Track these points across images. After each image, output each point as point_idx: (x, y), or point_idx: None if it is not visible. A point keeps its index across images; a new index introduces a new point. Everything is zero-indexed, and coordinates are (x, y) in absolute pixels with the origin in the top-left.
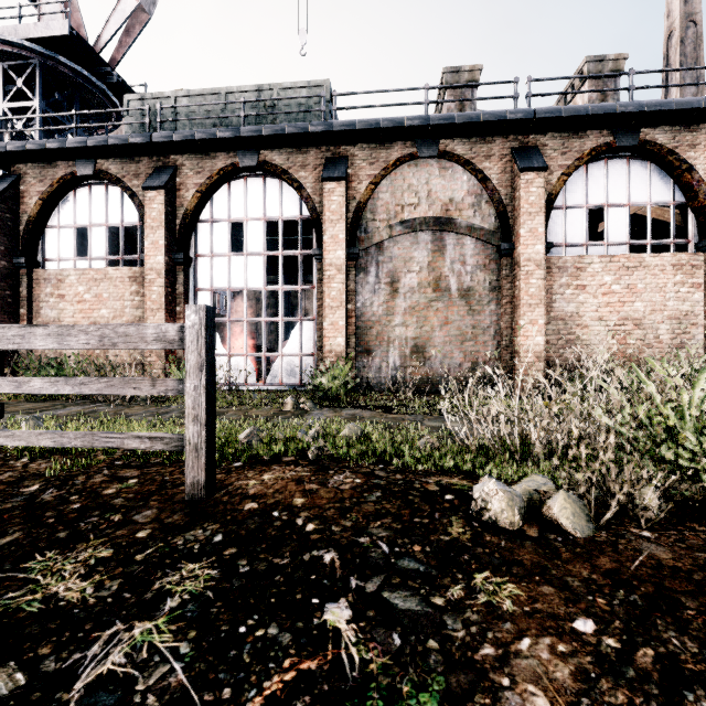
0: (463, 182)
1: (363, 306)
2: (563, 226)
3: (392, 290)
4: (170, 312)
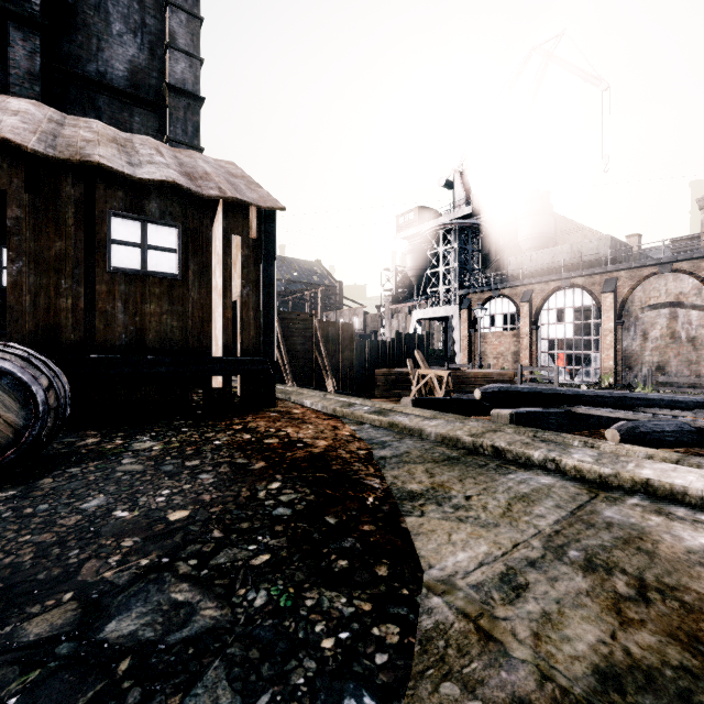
0: (689, 283)
1: (626, 346)
2: None
3: (643, 339)
4: (530, 350)
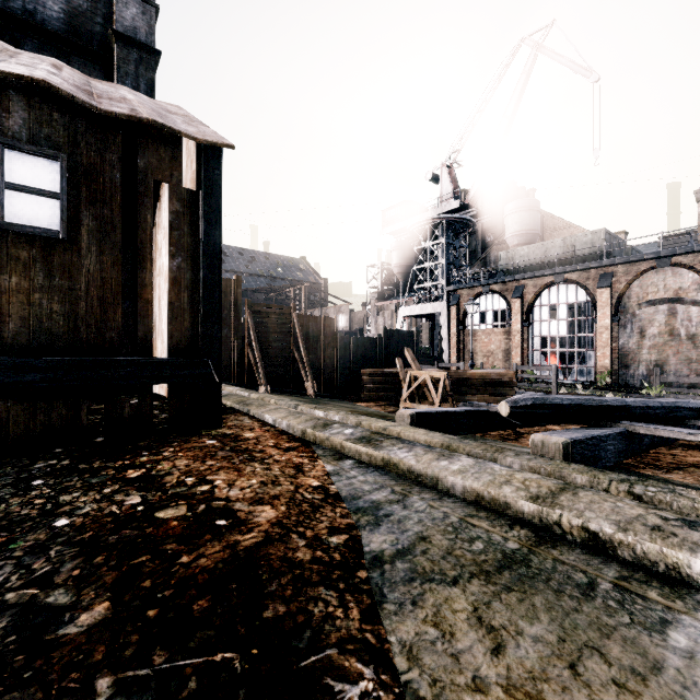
0: (689, 278)
1: (622, 344)
2: None
3: (640, 336)
4: (522, 347)
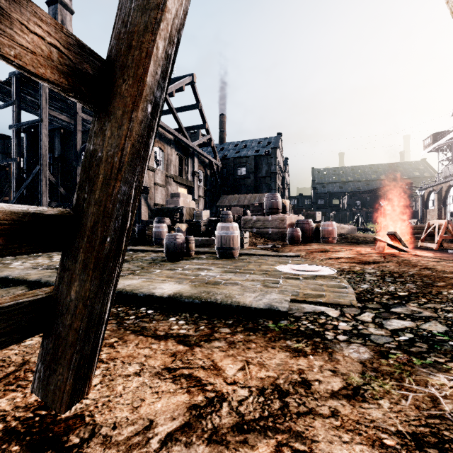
0: None
1: None
2: None
3: None
4: (439, 217)
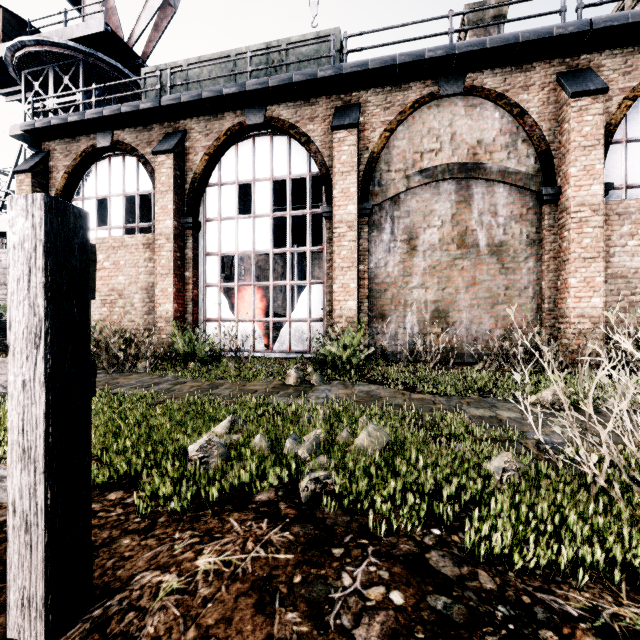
0: (495, 120)
1: (376, 266)
2: (623, 164)
3: (409, 248)
4: (179, 277)
